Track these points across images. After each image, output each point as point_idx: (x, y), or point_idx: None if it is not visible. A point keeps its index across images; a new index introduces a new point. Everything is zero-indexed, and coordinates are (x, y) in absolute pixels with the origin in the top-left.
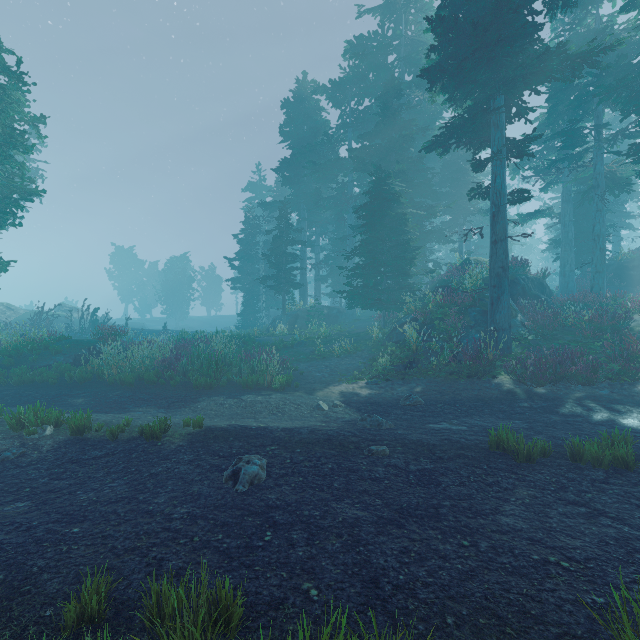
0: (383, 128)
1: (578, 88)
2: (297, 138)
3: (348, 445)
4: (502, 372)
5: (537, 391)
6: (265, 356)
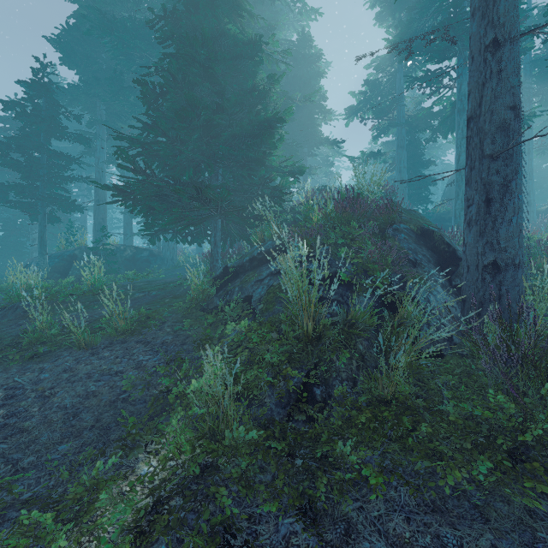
0: None
1: None
2: None
3: None
4: None
5: None
6: None
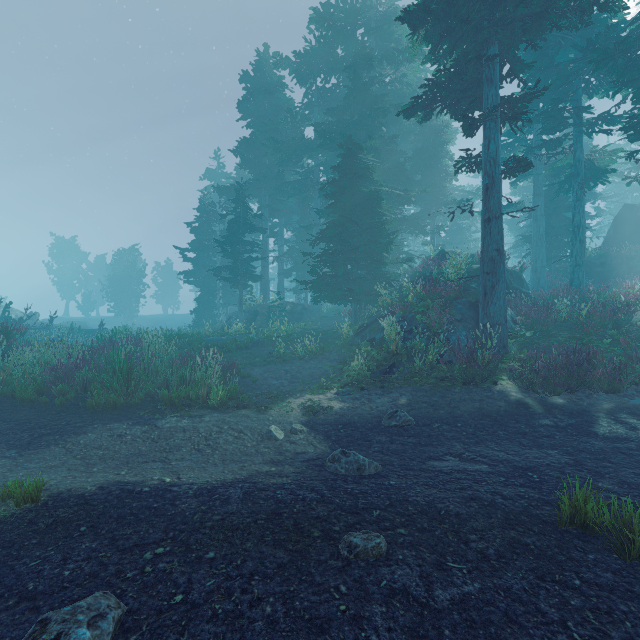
0: (353, 102)
1: (557, 70)
2: (258, 116)
3: (310, 528)
4: (502, 376)
5: (554, 402)
6: (199, 361)
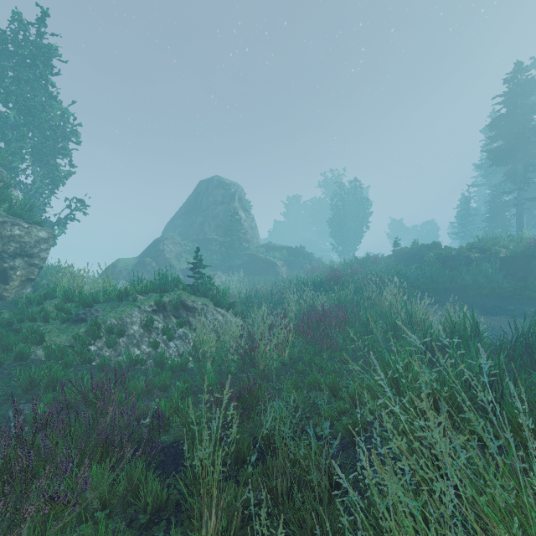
0: None
1: None
2: None
3: None
4: None
5: None
6: None
